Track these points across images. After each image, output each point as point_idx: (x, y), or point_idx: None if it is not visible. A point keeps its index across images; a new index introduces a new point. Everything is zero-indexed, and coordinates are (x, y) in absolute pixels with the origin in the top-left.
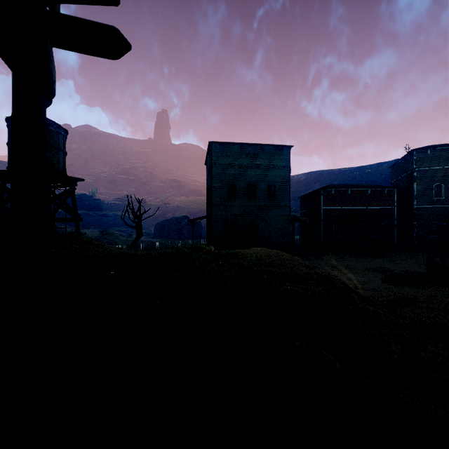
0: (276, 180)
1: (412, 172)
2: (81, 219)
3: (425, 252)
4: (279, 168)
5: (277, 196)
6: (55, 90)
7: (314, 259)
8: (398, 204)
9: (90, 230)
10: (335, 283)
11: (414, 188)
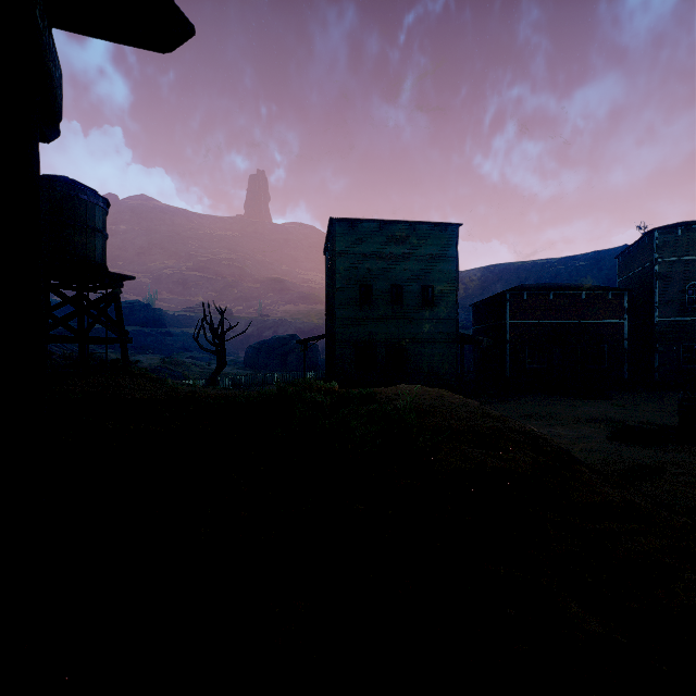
0: (435, 278)
1: (652, 265)
2: (130, 339)
3: (674, 392)
4: (440, 259)
5: (437, 303)
6: (60, 108)
7: (496, 403)
8: (629, 316)
9: (147, 357)
10: (546, 447)
11: (656, 290)
